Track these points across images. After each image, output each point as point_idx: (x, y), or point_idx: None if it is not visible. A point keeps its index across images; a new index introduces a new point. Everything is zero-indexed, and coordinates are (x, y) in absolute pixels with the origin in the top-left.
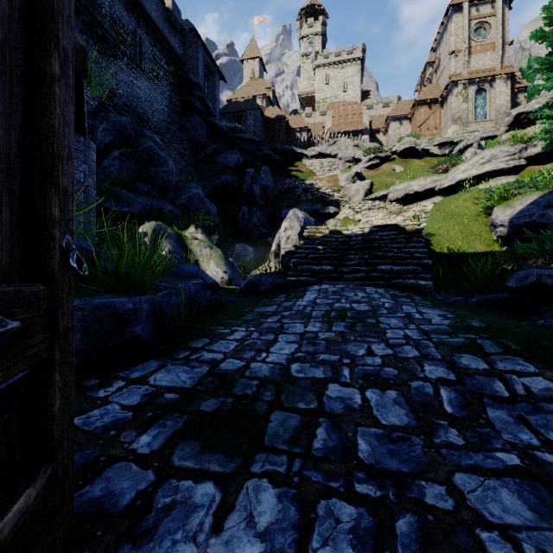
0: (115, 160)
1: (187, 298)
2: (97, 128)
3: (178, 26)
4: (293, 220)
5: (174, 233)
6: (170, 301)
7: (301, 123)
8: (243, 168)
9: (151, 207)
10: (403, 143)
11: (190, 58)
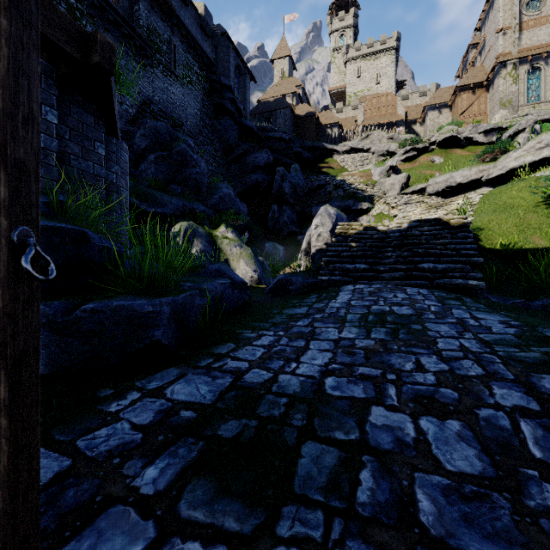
0: (151, 163)
1: (213, 299)
2: (135, 134)
3: (210, 31)
4: (324, 217)
5: (205, 233)
6: (194, 303)
7: (331, 118)
8: (273, 166)
9: (184, 208)
10: (443, 132)
11: (222, 61)
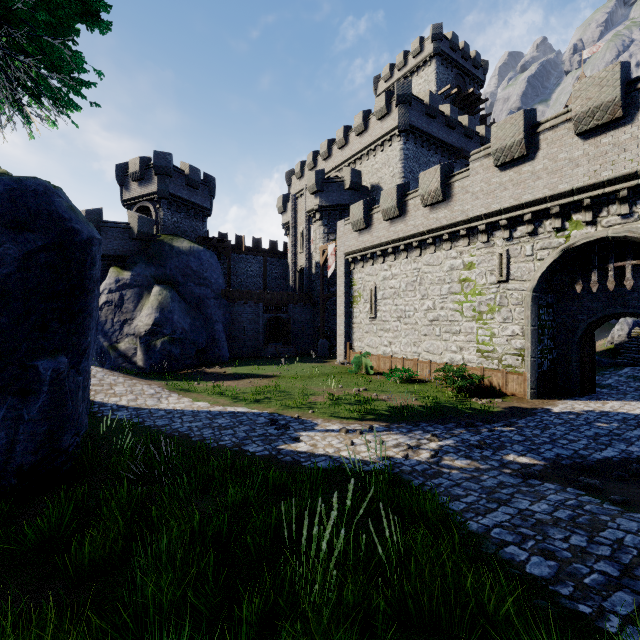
0: None
1: None
2: None
3: None
4: (623, 325)
5: None
6: None
7: None
8: None
9: None
10: None
11: None
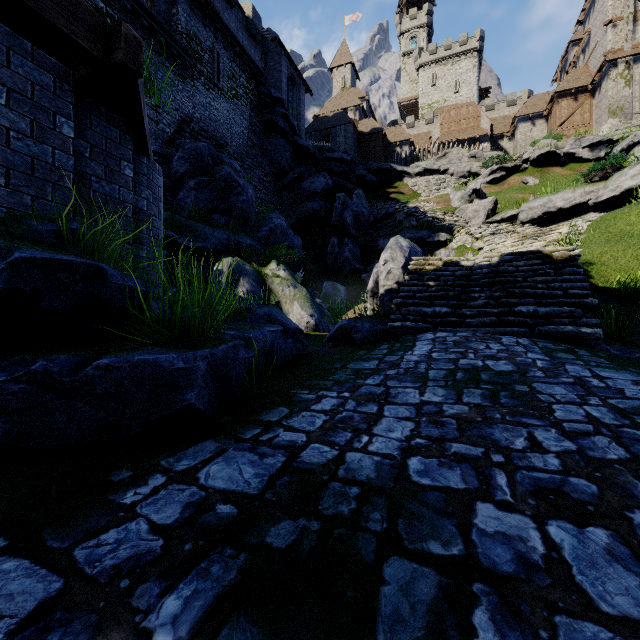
0: (190, 191)
1: (261, 350)
2: (172, 157)
3: (259, 36)
4: (395, 250)
5: (252, 271)
6: (237, 356)
7: (401, 135)
8: (332, 193)
9: (228, 242)
10: (537, 147)
11: (272, 71)
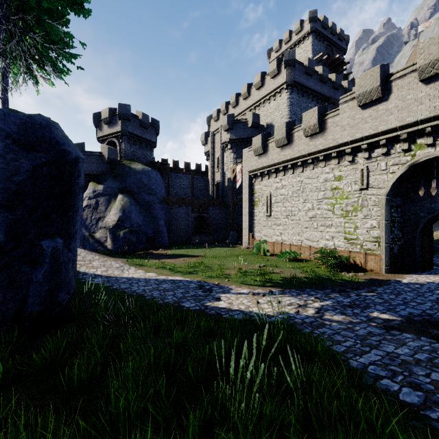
0: None
1: None
2: None
3: None
4: None
5: None
6: None
7: None
8: None
9: None
10: None
11: None
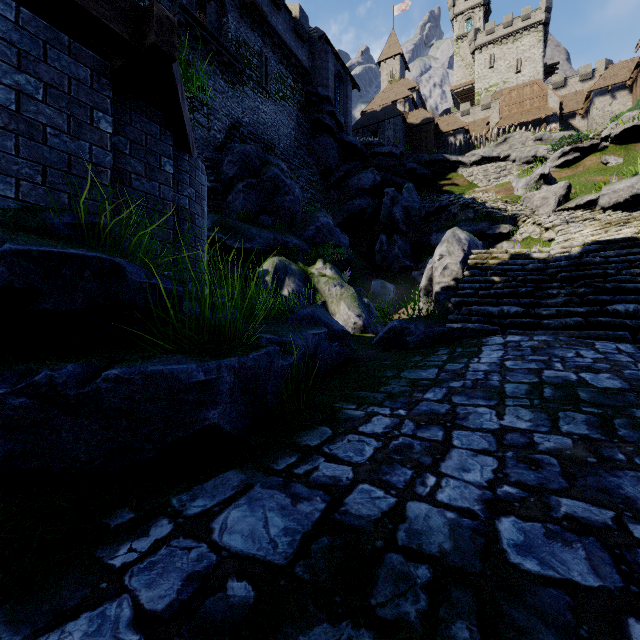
0: (239, 193)
1: (302, 356)
2: (222, 161)
3: (306, 35)
4: (452, 244)
5: (298, 270)
6: (272, 365)
7: (455, 123)
8: (380, 189)
9: (275, 242)
10: (621, 121)
11: (319, 70)
